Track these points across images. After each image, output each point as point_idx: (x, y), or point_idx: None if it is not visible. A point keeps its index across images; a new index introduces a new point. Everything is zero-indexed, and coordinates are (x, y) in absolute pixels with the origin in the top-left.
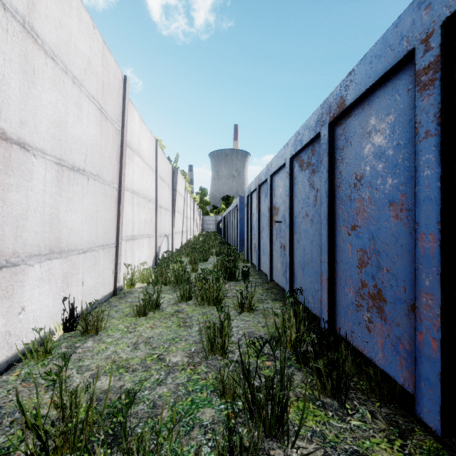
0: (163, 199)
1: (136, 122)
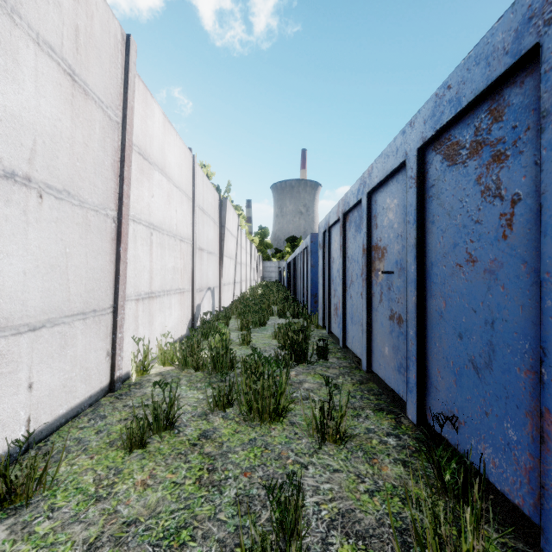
0: (205, 238)
1: (157, 121)
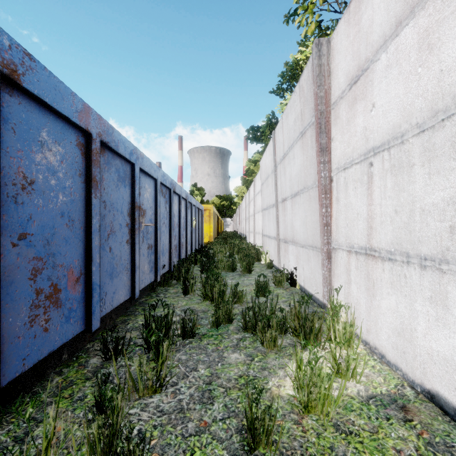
0: None
1: None
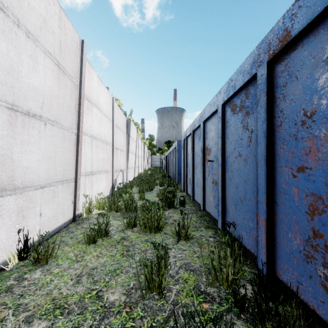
0: (119, 142)
1: (95, 81)
